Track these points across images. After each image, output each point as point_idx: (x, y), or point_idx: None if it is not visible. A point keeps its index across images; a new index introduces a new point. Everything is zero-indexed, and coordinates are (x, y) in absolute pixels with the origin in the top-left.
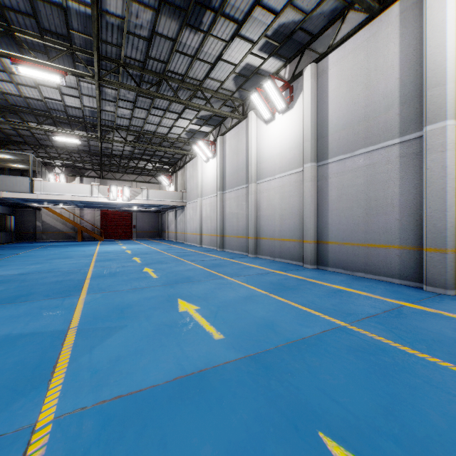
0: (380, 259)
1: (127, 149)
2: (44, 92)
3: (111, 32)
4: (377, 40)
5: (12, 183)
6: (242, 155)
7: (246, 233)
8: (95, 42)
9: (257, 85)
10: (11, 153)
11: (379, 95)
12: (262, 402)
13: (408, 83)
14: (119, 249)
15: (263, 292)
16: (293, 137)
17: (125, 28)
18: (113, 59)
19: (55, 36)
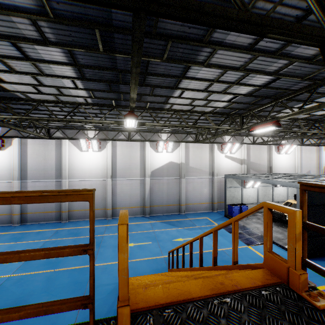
0: (49, 216)
1: None
2: None
3: None
4: (48, 147)
5: None
6: None
7: None
8: None
9: None
10: None
11: (49, 164)
12: None
13: (58, 165)
14: None
15: (13, 243)
16: (5, 165)
17: None
18: None
19: None
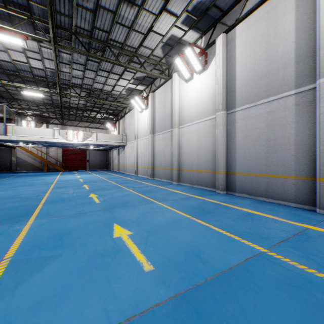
0: (278, 187)
1: (82, 103)
2: (13, 55)
3: (63, 4)
4: (276, 13)
5: None
6: (168, 107)
7: (171, 166)
8: (48, 10)
9: (179, 53)
10: None
11: (278, 56)
12: None
13: (303, 45)
14: (74, 178)
15: (187, 216)
16: (208, 92)
17: (74, 1)
18: (66, 28)
19: (17, 7)
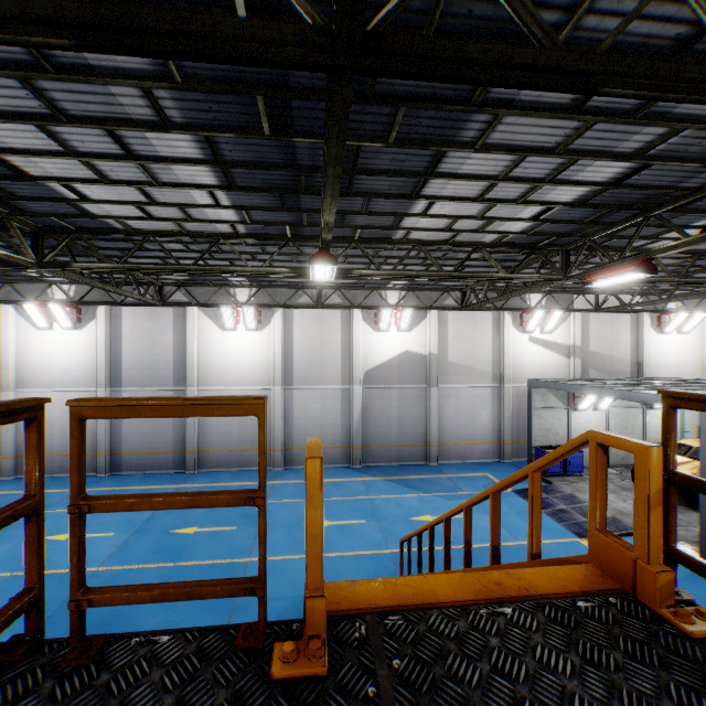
0: (162, 460)
1: None
2: None
3: None
4: (161, 322)
5: None
6: None
7: None
8: None
9: (21, 278)
10: None
11: (162, 357)
12: (152, 535)
13: (178, 357)
14: None
15: None
16: (83, 358)
17: None
18: None
19: None
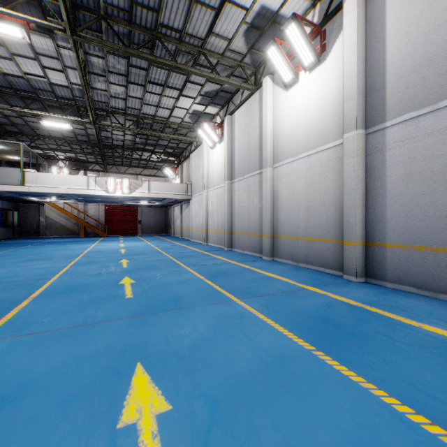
0: None
1: (128, 139)
2: (23, 65)
3: None
4: None
5: (1, 175)
6: (254, 135)
7: (260, 230)
8: None
9: None
10: (1, 142)
11: None
12: None
13: None
14: (115, 247)
15: (303, 344)
16: (326, 100)
17: None
18: (91, 10)
19: None
